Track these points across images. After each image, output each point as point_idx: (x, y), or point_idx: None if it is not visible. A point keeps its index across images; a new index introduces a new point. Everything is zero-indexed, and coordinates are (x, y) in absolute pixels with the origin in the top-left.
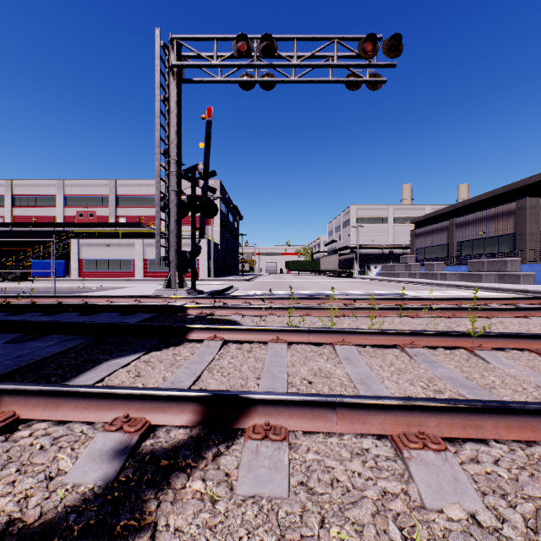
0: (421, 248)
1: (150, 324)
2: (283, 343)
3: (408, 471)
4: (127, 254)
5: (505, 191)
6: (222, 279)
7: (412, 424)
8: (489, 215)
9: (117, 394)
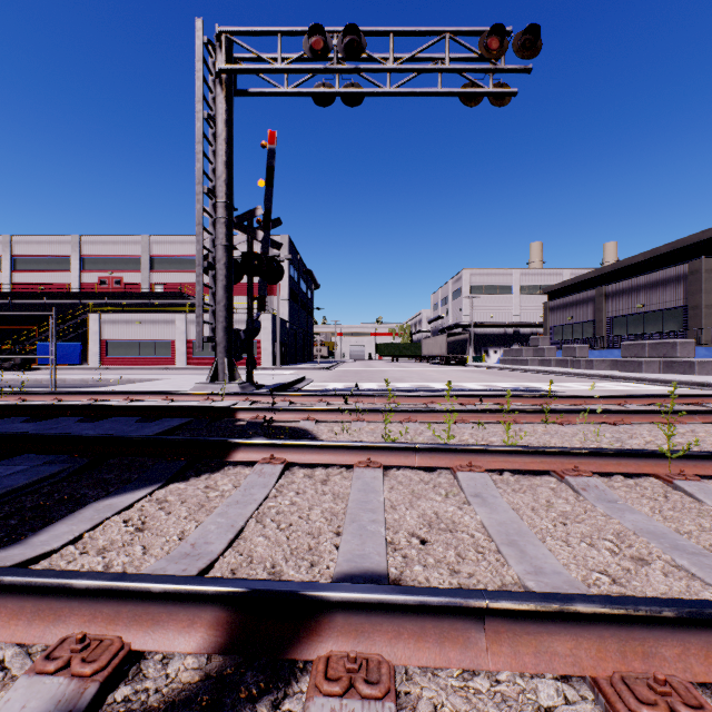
0: (557, 326)
1: (174, 437)
2: (377, 469)
3: None
4: (164, 333)
5: (670, 250)
6: (292, 367)
7: (631, 653)
8: (650, 282)
9: (71, 589)
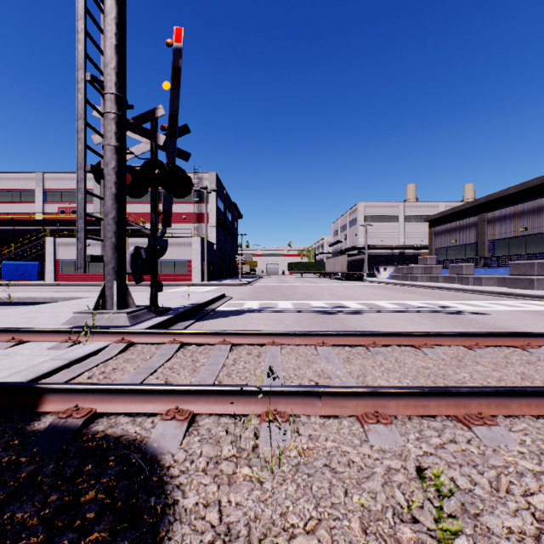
0: (442, 247)
1: None
2: None
3: None
4: None
5: (540, 182)
6: (217, 283)
7: None
8: (532, 208)
9: None
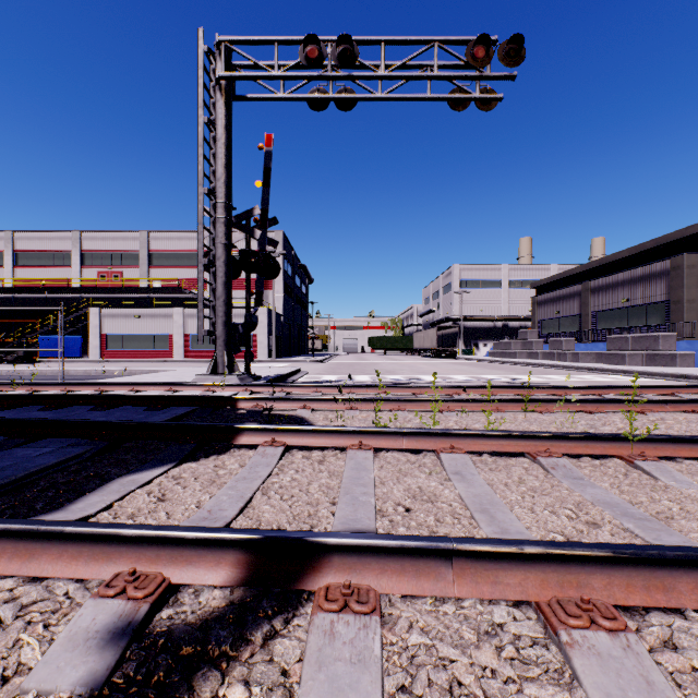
0: (545, 319)
1: (185, 423)
2: (368, 450)
3: (570, 666)
4: (162, 327)
5: (654, 246)
6: (287, 360)
7: (567, 584)
8: (634, 277)
9: (121, 536)
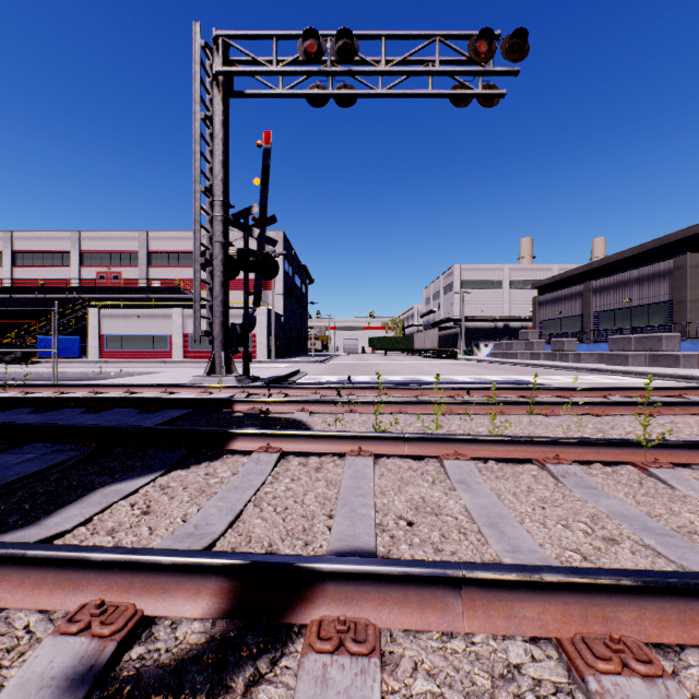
0: (546, 320)
1: (175, 428)
2: (368, 457)
3: None
4: (162, 328)
5: (656, 246)
6: (286, 361)
7: (592, 617)
8: (636, 277)
9: (89, 561)
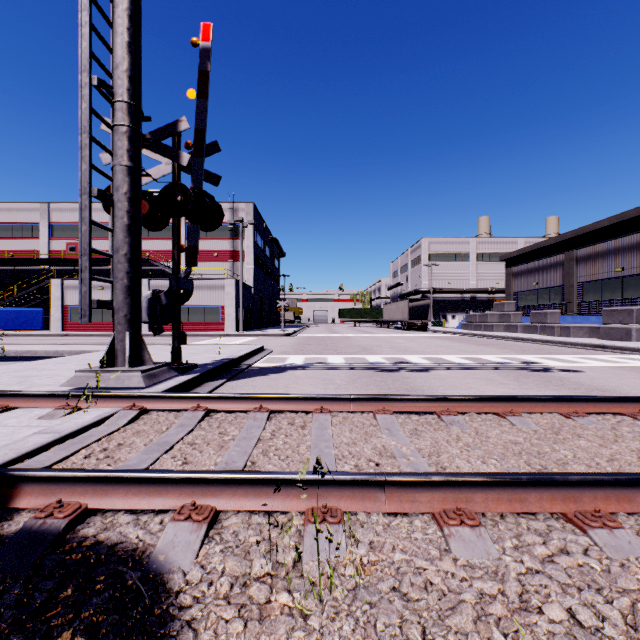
0: (521, 291)
1: None
2: None
3: None
4: None
5: (639, 214)
6: (254, 333)
7: None
8: (630, 244)
9: None
